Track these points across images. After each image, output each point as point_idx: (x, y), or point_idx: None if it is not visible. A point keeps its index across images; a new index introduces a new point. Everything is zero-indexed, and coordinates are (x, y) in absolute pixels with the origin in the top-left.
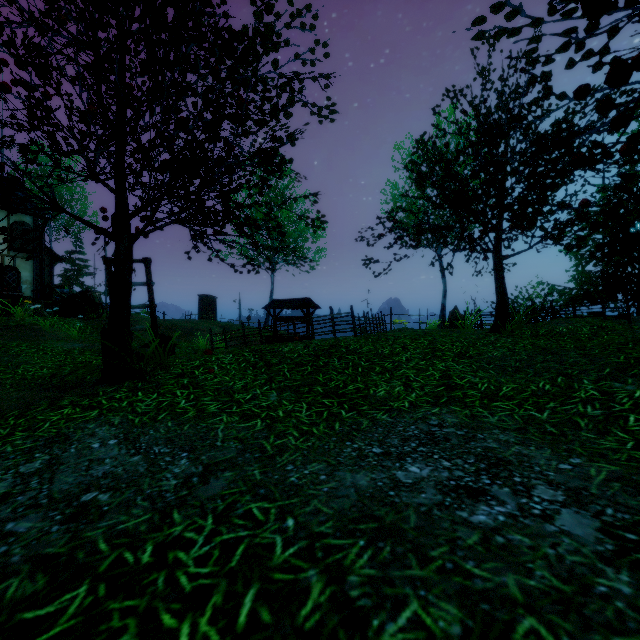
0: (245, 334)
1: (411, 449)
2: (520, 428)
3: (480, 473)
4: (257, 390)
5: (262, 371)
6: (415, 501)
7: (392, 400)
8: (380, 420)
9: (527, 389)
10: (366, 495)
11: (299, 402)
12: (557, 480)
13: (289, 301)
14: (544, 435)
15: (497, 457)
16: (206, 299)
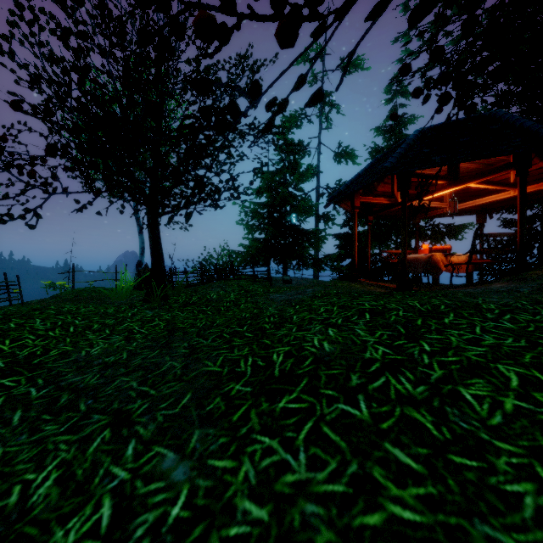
0: None
1: None
2: None
3: None
4: None
5: None
6: None
7: None
8: None
9: None
10: None
11: None
12: None
13: None
14: None
15: None
16: None
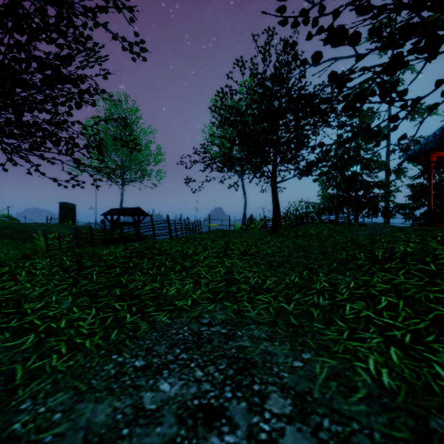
0: (78, 238)
1: (173, 357)
2: (271, 321)
3: (226, 383)
4: (53, 297)
5: (70, 275)
6: (145, 442)
7: (179, 299)
8: (159, 323)
9: (283, 282)
10: (93, 441)
11: (90, 308)
12: (289, 383)
13: (123, 210)
14: (288, 327)
15: (246, 358)
16: (66, 206)
